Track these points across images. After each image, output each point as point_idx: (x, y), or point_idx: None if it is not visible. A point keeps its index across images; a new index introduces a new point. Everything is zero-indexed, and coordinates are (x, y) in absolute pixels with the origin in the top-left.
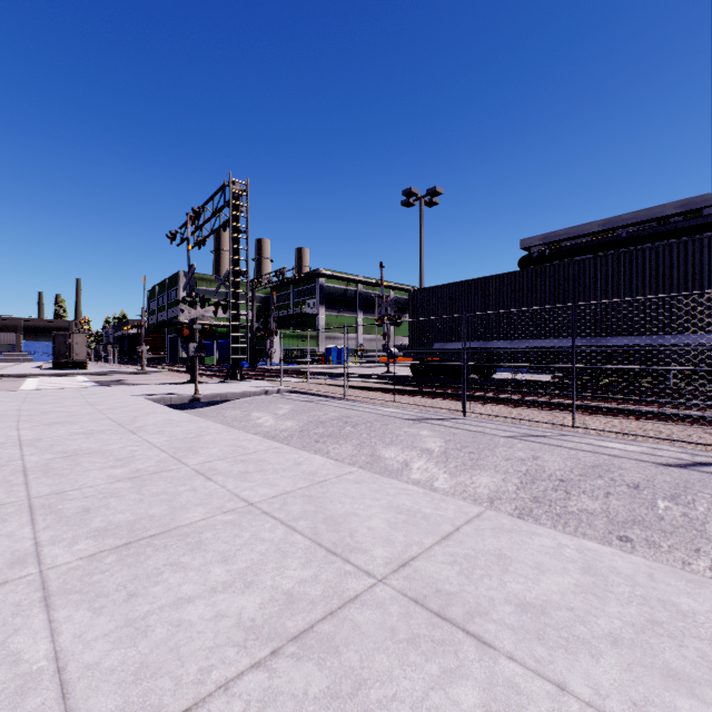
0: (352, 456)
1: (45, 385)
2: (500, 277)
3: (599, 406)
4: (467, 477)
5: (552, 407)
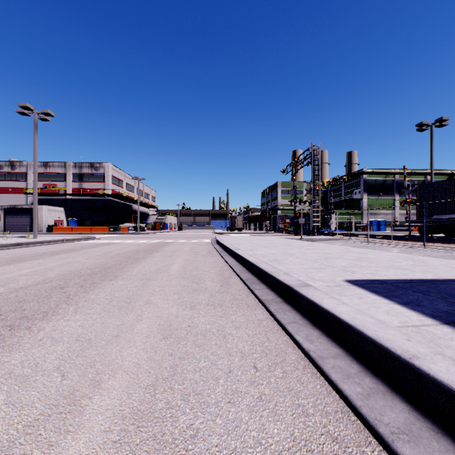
0: None
1: None
2: None
3: None
4: None
5: None
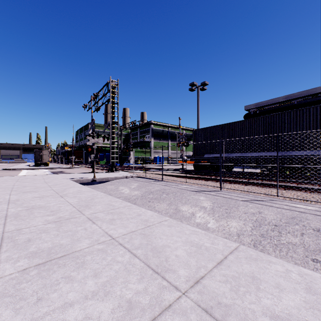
0: (166, 209)
1: (29, 173)
2: (236, 123)
3: (289, 185)
4: (225, 222)
5: (264, 186)
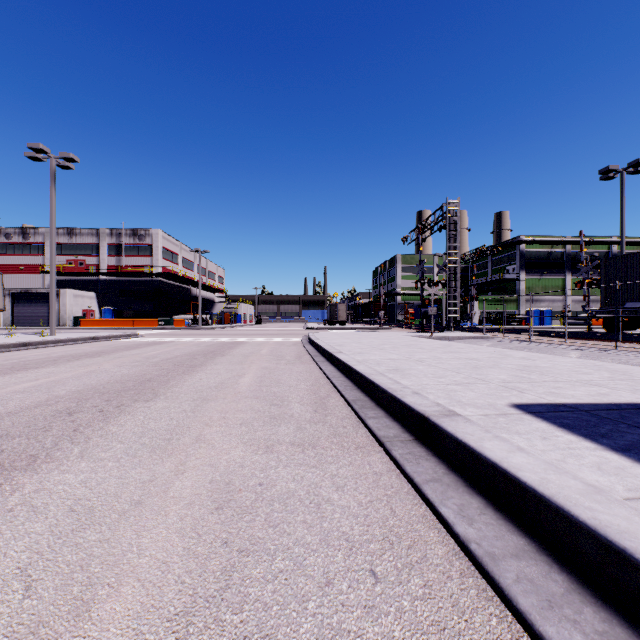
0: None
1: None
2: None
3: None
4: None
5: None
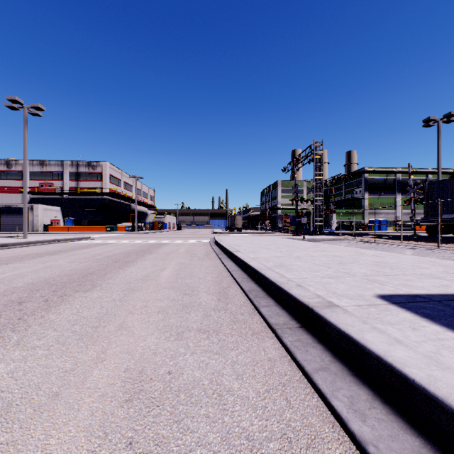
0: None
1: None
2: None
3: None
4: None
5: None
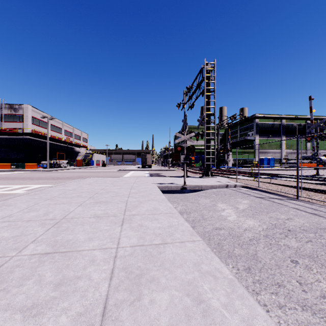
0: None
1: (132, 174)
2: None
3: None
4: None
5: None
